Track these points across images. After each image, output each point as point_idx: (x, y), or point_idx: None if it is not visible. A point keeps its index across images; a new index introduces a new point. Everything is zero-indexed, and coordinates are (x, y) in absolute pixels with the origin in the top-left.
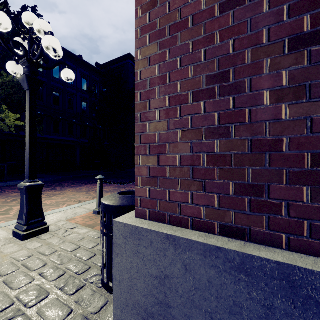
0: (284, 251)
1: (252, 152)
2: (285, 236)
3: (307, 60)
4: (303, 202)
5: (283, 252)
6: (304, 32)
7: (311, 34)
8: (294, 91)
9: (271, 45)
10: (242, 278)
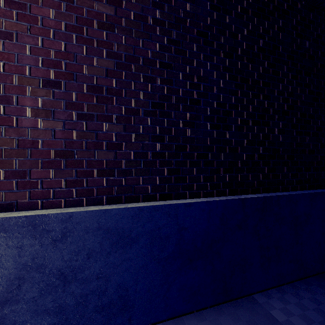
0: (39, 210)
1: (19, 148)
2: (40, 201)
3: (52, 96)
4: (50, 178)
5: (38, 211)
6: (51, 79)
7: (54, 81)
8: (45, 112)
9: (32, 78)
10: (2, 235)
